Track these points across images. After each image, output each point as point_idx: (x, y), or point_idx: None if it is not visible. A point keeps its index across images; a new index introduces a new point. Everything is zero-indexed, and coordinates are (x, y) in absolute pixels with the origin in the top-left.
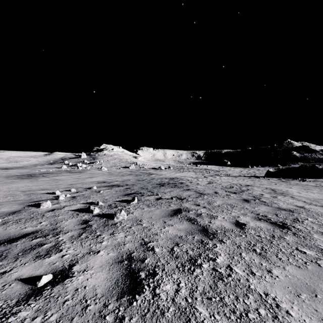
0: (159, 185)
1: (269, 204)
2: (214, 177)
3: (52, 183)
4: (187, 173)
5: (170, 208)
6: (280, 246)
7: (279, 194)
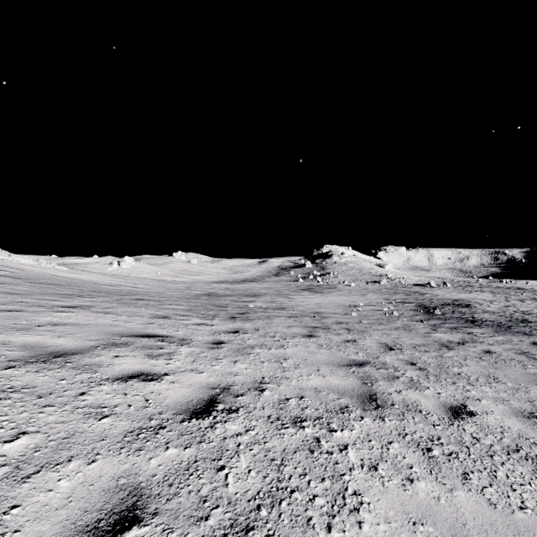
0: (445, 305)
1: None
2: (521, 302)
3: (351, 298)
4: (479, 294)
5: (462, 314)
6: (510, 322)
7: None
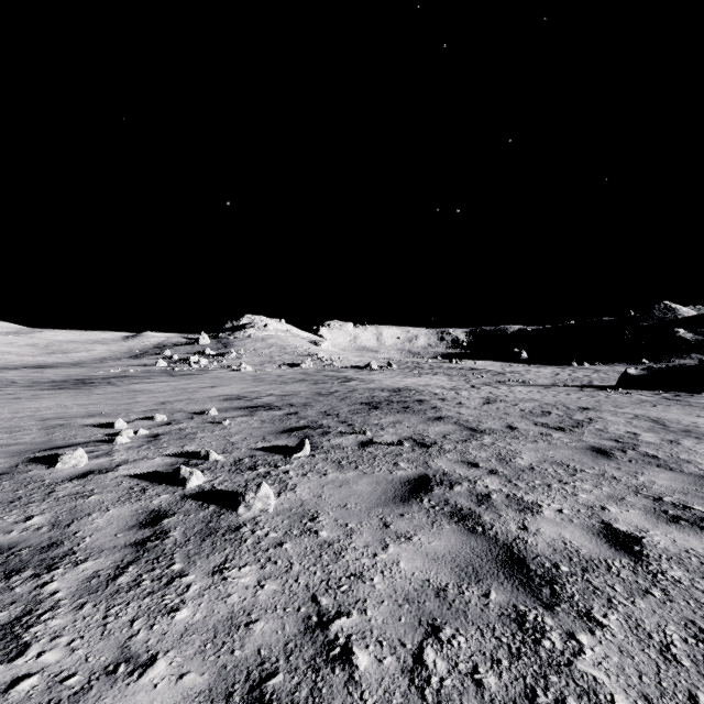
0: (368, 408)
1: (673, 465)
2: (495, 387)
3: (120, 401)
4: (432, 378)
5: (399, 474)
6: None
7: (682, 434)
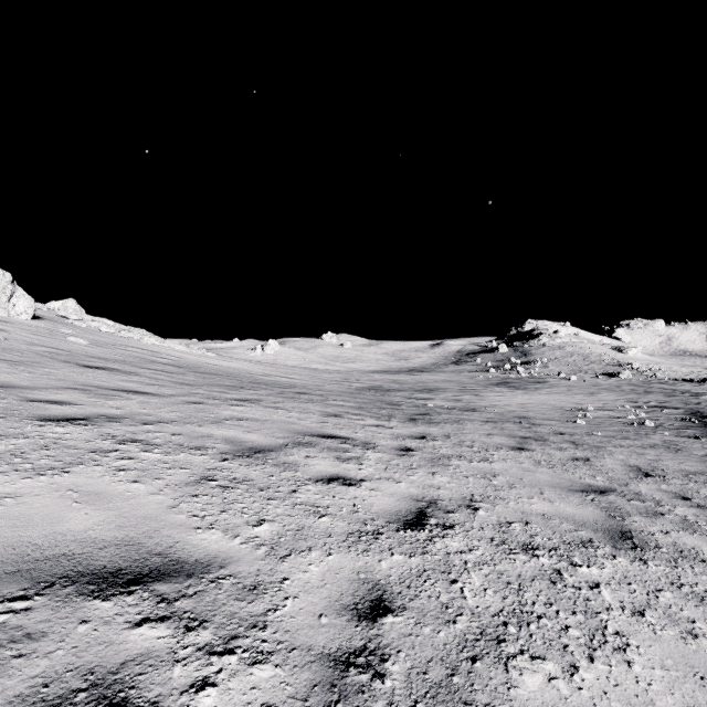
0: None
1: None
2: None
3: (572, 398)
4: None
5: None
6: None
7: None
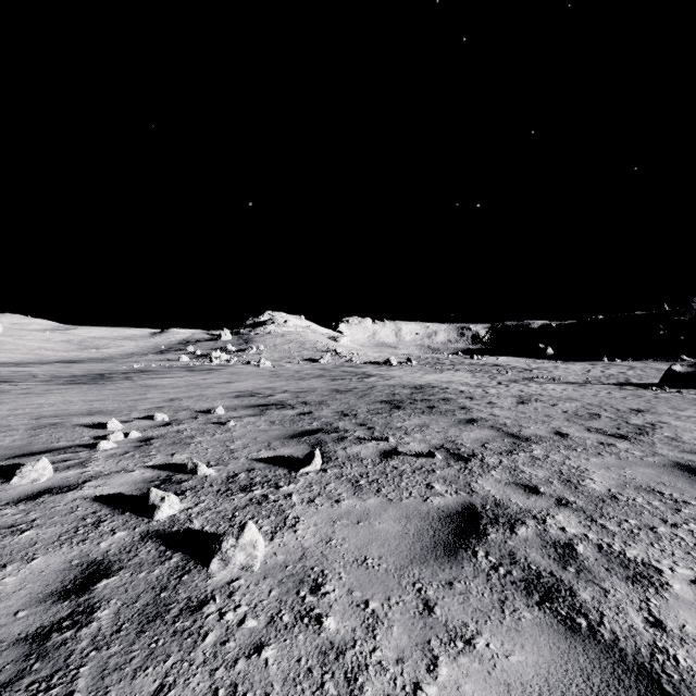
0: (389, 407)
1: None
2: (524, 385)
3: (128, 397)
4: (454, 374)
5: (436, 503)
6: None
7: None
